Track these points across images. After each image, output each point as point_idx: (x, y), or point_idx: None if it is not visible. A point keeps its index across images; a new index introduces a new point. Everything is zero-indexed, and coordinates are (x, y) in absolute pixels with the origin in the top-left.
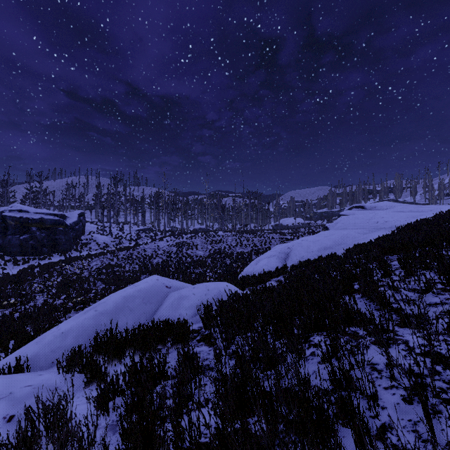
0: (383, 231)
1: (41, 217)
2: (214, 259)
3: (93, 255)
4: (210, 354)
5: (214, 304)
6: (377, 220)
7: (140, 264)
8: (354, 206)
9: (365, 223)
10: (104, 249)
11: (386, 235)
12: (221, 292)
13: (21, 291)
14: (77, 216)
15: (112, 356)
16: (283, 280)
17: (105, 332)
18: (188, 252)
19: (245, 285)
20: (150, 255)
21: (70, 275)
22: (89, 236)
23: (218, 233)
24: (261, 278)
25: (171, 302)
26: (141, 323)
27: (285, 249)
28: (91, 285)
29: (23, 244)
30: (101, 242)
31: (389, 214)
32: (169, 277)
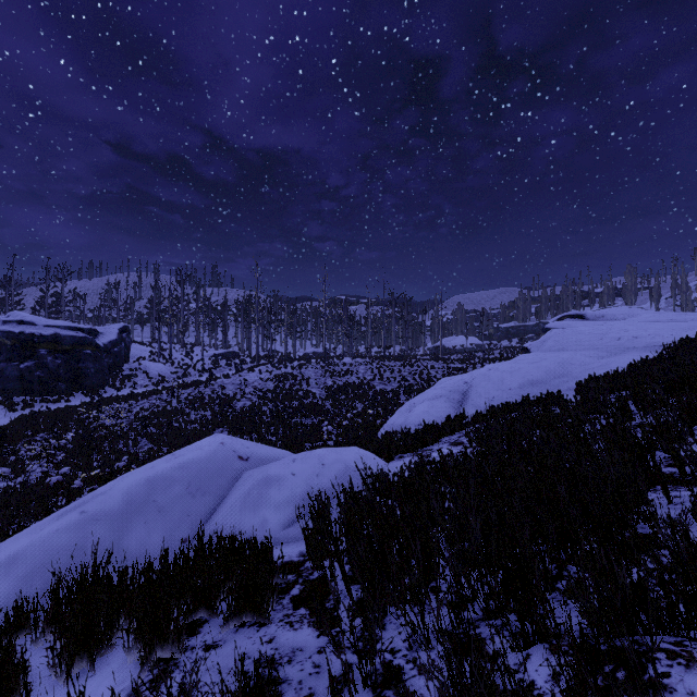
0: (636, 353)
1: (55, 333)
2: (336, 401)
3: (140, 395)
4: (321, 669)
5: (335, 494)
6: (619, 335)
7: (215, 410)
8: (566, 315)
9: (597, 341)
10: (157, 386)
11: (654, 359)
12: (350, 468)
13: (9, 455)
14: (117, 332)
15: (71, 652)
16: (466, 443)
17: (81, 573)
18: (293, 391)
19: (392, 450)
20: (231, 395)
21: (98, 427)
22: (136, 364)
23: (343, 359)
24: (423, 438)
25: (246, 492)
26: (180, 539)
27: (459, 384)
28: (130, 445)
29: (25, 376)
30: (155, 374)
31: (637, 325)
32: (261, 432)
